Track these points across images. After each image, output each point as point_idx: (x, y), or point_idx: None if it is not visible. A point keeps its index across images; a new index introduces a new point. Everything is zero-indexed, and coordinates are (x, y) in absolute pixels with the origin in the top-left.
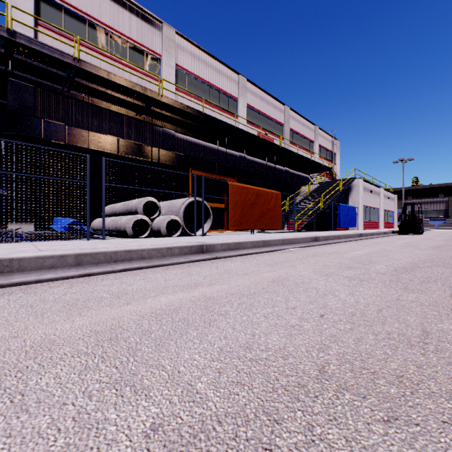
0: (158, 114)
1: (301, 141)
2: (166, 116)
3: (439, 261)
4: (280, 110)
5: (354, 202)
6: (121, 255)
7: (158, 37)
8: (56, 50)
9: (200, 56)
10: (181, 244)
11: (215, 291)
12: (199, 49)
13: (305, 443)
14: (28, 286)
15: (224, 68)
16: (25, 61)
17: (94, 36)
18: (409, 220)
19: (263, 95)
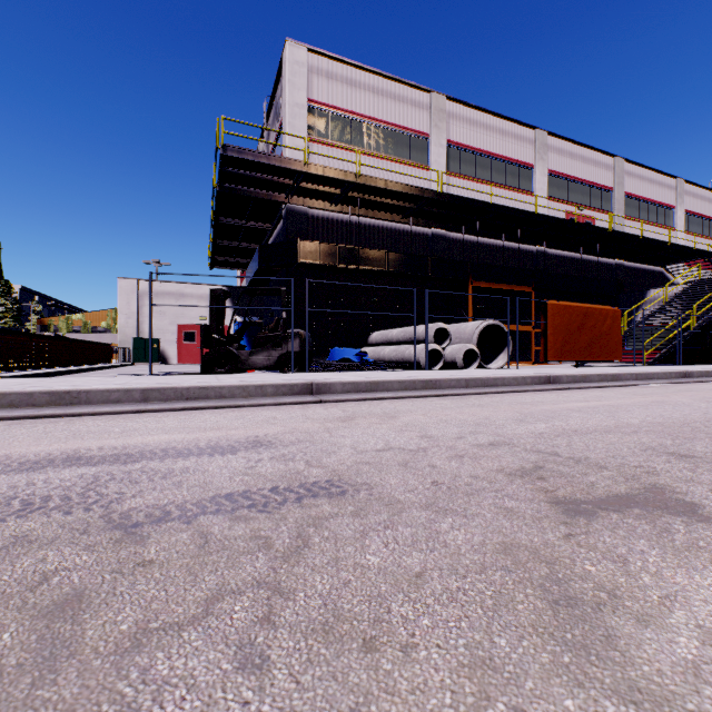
0: (429, 213)
1: (646, 211)
2: (438, 214)
3: None
4: (606, 166)
5: None
6: (490, 381)
7: (425, 112)
8: (341, 171)
9: (479, 120)
10: (530, 374)
11: (607, 403)
12: (477, 110)
13: (702, 425)
14: (460, 396)
15: (512, 125)
16: (308, 187)
17: (358, 134)
18: None
19: (575, 150)
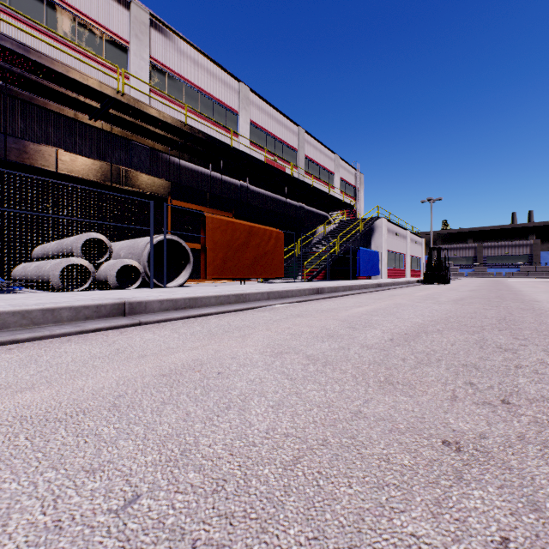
0: (122, 120)
1: (319, 172)
2: (134, 125)
3: (456, 321)
4: (293, 132)
5: (378, 246)
6: None
7: (124, 17)
8: None
9: (187, 52)
10: (78, 302)
11: None
12: (185, 41)
13: None
14: None
15: (219, 71)
16: None
17: None
18: (435, 268)
19: (272, 112)
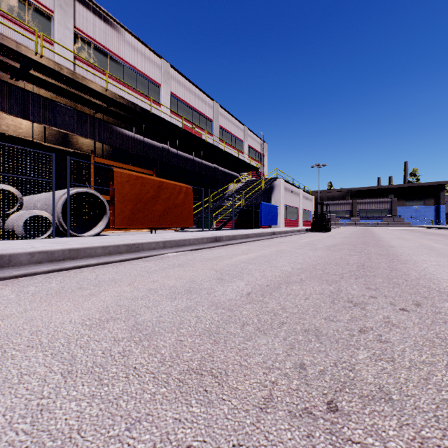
0: (45, 82)
1: (231, 140)
2: (57, 87)
3: (321, 269)
4: (209, 105)
5: (276, 201)
6: None
7: None
8: None
9: (112, 27)
10: None
11: None
12: (110, 17)
13: None
14: None
15: (143, 47)
16: None
17: None
18: (319, 219)
19: (190, 86)
